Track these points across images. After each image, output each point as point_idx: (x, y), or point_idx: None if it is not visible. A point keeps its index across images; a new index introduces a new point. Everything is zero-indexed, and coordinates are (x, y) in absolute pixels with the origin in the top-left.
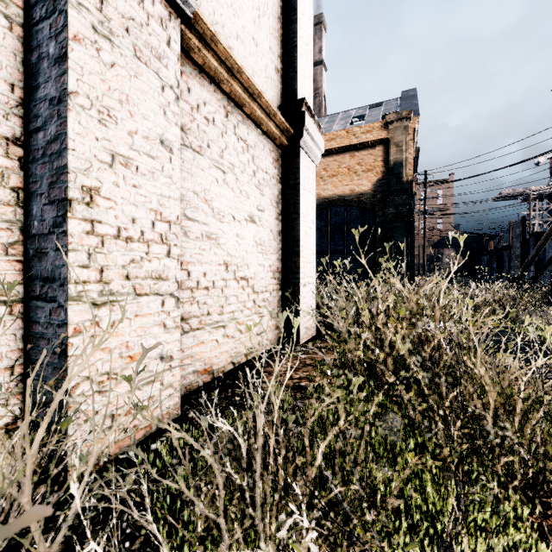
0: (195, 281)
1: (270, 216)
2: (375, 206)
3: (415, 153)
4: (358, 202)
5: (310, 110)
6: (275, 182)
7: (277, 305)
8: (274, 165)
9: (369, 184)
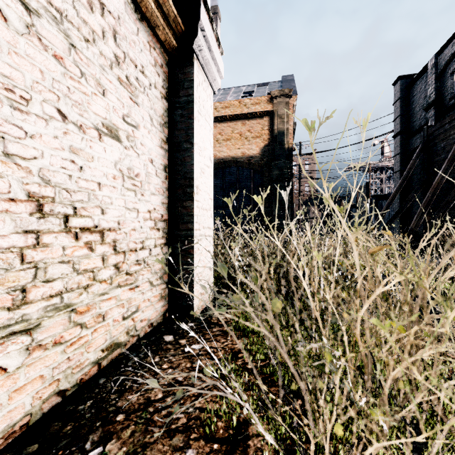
0: None
1: (149, 139)
2: (262, 168)
3: (293, 126)
4: (248, 163)
5: (207, 8)
6: (158, 95)
7: (161, 267)
8: (157, 70)
9: (258, 148)
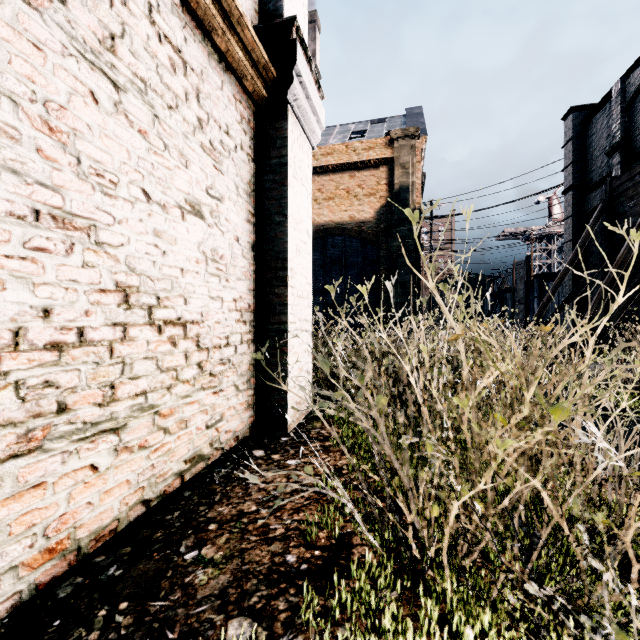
0: (3, 330)
1: (235, 212)
2: (378, 237)
3: (421, 179)
4: (359, 231)
5: (304, 47)
6: (245, 157)
7: (248, 369)
8: (243, 127)
9: (372, 210)
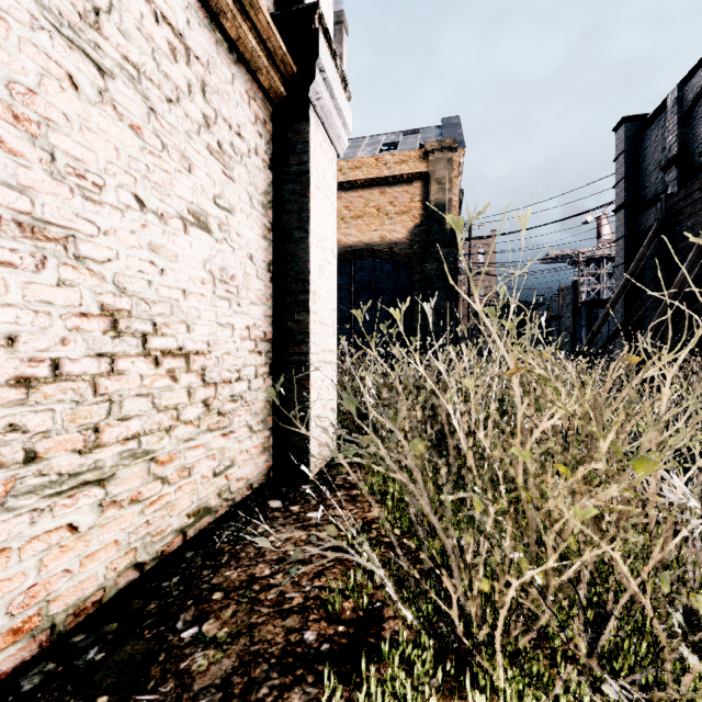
0: None
1: (248, 227)
2: (412, 260)
3: (458, 196)
4: (390, 253)
5: (328, 39)
6: (260, 164)
7: (264, 406)
8: (258, 129)
9: (404, 230)
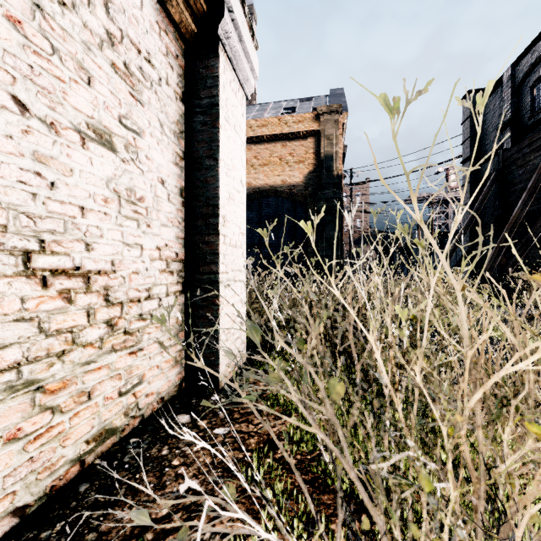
0: None
1: (159, 152)
2: (307, 199)
3: (343, 150)
4: (290, 193)
5: None
6: (172, 94)
7: (176, 322)
8: (170, 61)
9: (301, 175)
